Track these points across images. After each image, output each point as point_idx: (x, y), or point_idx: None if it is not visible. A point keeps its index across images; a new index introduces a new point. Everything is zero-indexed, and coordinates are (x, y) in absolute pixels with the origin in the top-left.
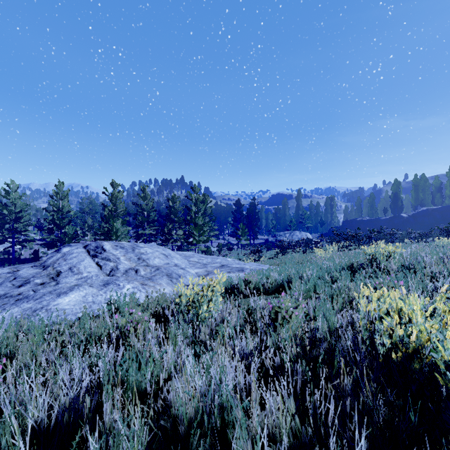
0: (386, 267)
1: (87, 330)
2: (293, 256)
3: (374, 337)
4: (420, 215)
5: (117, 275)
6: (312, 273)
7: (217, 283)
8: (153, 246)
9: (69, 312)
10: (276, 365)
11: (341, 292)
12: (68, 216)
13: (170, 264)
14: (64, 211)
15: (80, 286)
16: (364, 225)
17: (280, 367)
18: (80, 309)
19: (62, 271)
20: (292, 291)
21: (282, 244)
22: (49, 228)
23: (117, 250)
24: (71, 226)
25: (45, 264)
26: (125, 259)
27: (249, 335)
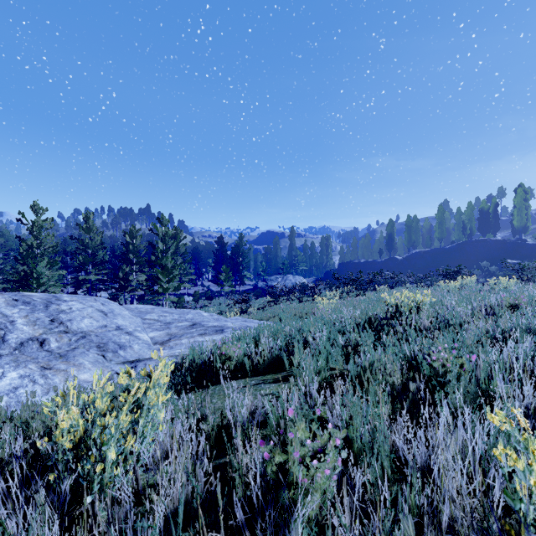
0: (416, 323)
1: None
2: (288, 307)
3: None
4: (413, 257)
5: (0, 353)
6: (323, 338)
7: (150, 388)
8: (87, 298)
9: None
10: None
11: (372, 371)
12: None
13: (109, 326)
14: None
15: None
16: (361, 268)
17: None
18: None
19: None
20: (295, 368)
21: (274, 291)
22: None
23: (15, 308)
24: None
25: None
26: (26, 322)
27: None
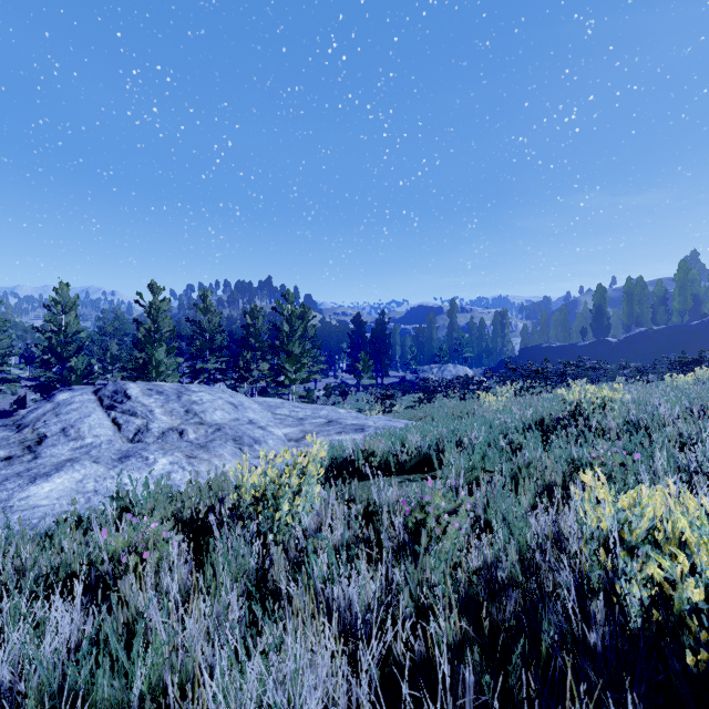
0: (599, 425)
1: (48, 561)
2: (445, 405)
3: (625, 594)
4: (636, 339)
5: (146, 441)
6: (478, 437)
7: (310, 462)
8: (215, 390)
9: (47, 512)
10: (418, 654)
11: (529, 471)
12: (78, 339)
13: (241, 419)
14: (69, 332)
15: (76, 462)
16: (552, 355)
17: (425, 647)
18: (69, 504)
19: (49, 435)
20: (445, 468)
21: (427, 385)
22: (44, 360)
23: (151, 397)
24: (81, 356)
25: (22, 422)
26: (163, 412)
27: (365, 569)
